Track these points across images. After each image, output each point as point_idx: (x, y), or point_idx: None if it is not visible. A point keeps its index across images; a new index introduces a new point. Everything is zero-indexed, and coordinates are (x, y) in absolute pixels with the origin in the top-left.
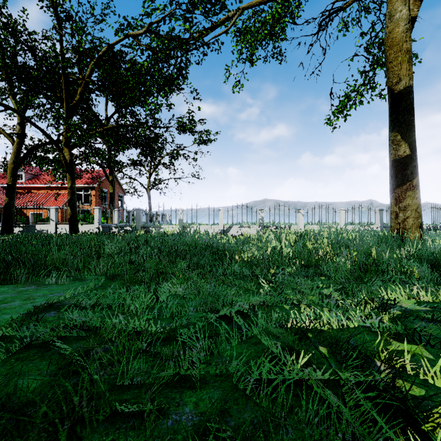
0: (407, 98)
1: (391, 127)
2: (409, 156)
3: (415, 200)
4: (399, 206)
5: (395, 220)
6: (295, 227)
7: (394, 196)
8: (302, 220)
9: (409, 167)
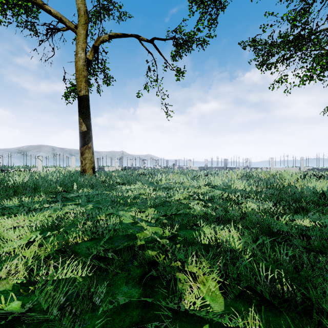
0: (85, 101)
1: (79, 114)
2: (86, 131)
3: (90, 154)
4: (83, 157)
5: (81, 165)
6: (35, 169)
7: (81, 151)
8: (41, 164)
9: (86, 137)
